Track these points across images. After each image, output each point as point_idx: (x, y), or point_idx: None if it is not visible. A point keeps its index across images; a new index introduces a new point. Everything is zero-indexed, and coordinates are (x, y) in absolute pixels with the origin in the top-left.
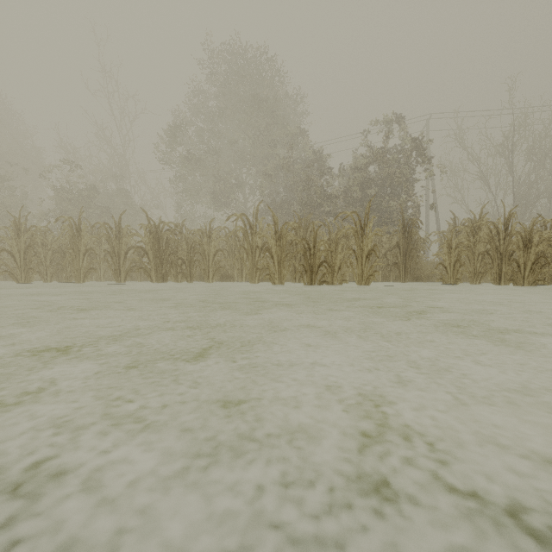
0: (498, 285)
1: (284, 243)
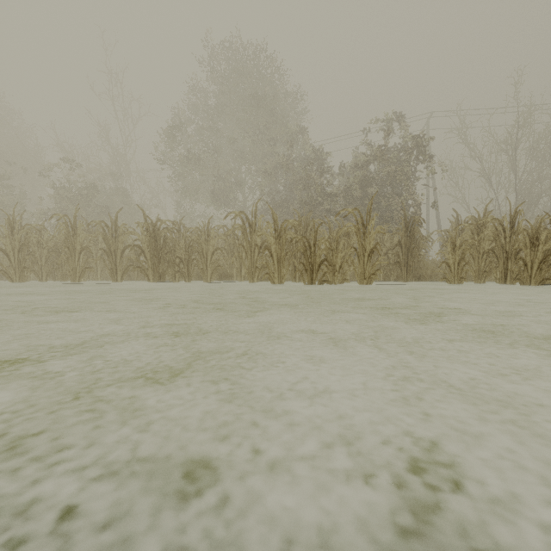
0: (503, 284)
1: (283, 241)
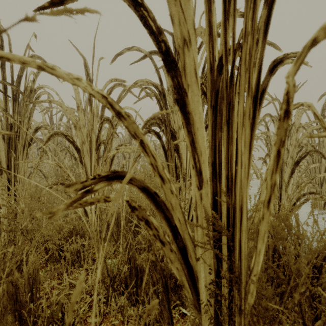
0: None
1: None
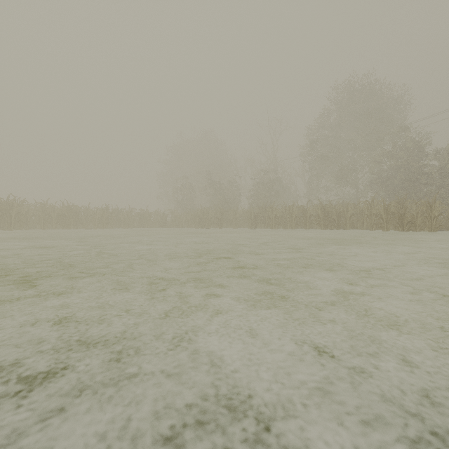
0: None
1: (388, 214)
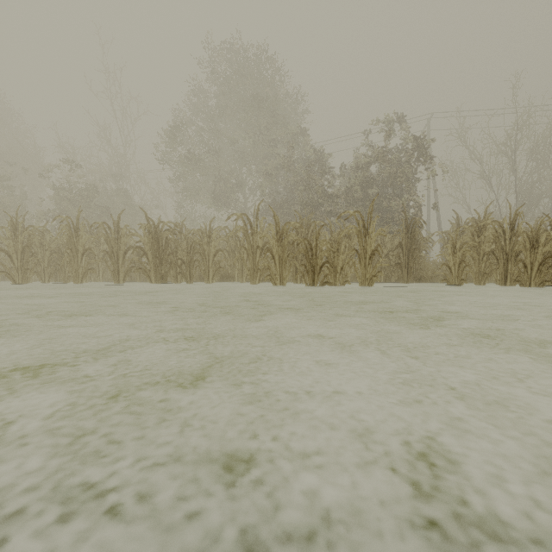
0: (503, 285)
1: (285, 243)
